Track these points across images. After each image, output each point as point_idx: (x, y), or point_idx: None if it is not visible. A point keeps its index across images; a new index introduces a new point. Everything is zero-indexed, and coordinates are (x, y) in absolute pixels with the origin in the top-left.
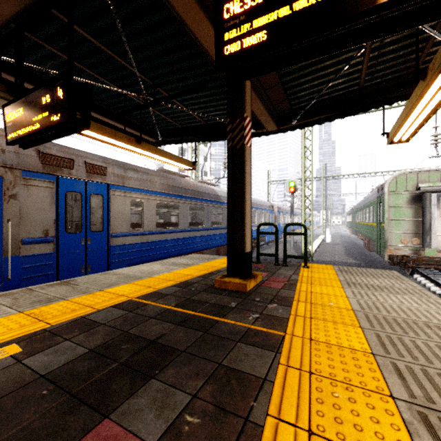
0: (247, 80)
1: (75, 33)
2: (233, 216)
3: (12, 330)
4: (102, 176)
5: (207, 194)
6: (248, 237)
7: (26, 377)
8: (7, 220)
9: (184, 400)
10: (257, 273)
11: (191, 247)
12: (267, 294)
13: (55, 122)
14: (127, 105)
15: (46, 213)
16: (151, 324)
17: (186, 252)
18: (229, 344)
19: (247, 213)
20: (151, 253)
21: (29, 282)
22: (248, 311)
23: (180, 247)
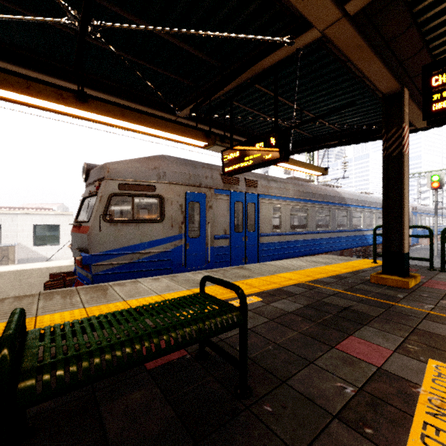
0: (405, 91)
1: (252, 88)
2: (387, 219)
3: (243, 290)
4: (254, 188)
5: (332, 197)
6: (406, 238)
7: (280, 311)
8: (208, 223)
9: (399, 338)
10: (414, 274)
11: (318, 248)
12: (434, 293)
13: (266, 159)
14: (268, 127)
15: (225, 218)
16: (335, 299)
17: (313, 253)
18: (415, 319)
19: (405, 216)
20: (287, 252)
21: (217, 265)
22: (420, 302)
23: (309, 247)
